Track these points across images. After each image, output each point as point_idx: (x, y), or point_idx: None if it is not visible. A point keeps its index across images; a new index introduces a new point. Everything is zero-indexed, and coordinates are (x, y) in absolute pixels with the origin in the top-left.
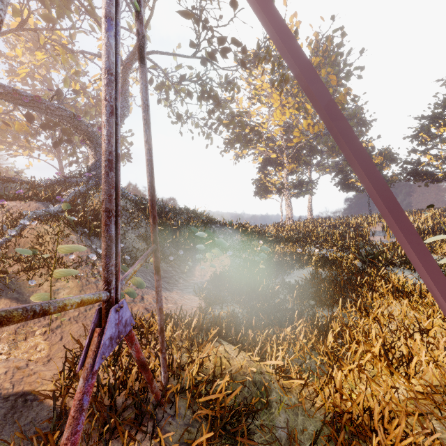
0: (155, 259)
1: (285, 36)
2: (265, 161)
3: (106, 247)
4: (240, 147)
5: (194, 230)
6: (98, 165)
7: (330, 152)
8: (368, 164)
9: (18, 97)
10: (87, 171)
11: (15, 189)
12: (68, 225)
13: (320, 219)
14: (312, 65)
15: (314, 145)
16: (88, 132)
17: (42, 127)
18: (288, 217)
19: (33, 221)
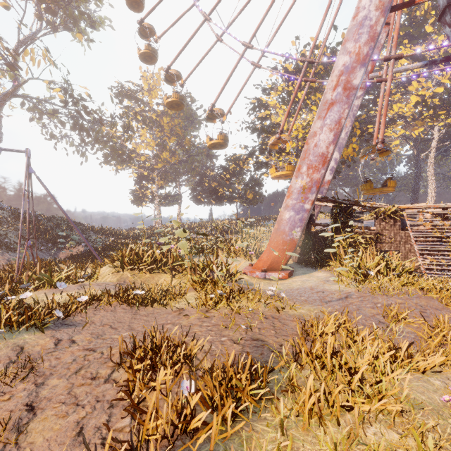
0: (35, 236)
1: (57, 204)
2: (141, 175)
3: (28, 232)
4: (116, 164)
5: (58, 231)
6: None
7: (194, 173)
8: (70, 221)
9: None
10: None
11: None
12: None
13: (182, 224)
14: (61, 208)
15: (177, 169)
16: None
17: None
18: (158, 222)
19: None
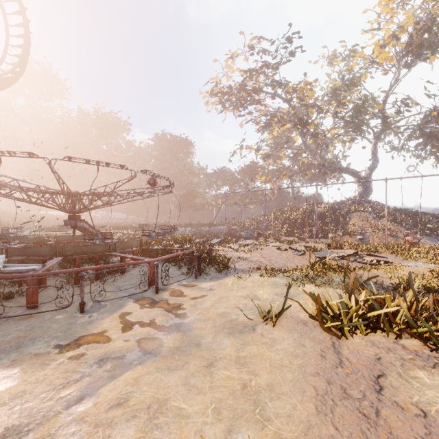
0: None
1: None
2: None
3: None
4: None
5: None
6: (366, 192)
7: None
8: None
9: (340, 170)
10: (359, 195)
11: (345, 207)
12: (393, 220)
13: None
14: None
15: None
16: (360, 177)
17: (323, 174)
18: None
19: (381, 219)
